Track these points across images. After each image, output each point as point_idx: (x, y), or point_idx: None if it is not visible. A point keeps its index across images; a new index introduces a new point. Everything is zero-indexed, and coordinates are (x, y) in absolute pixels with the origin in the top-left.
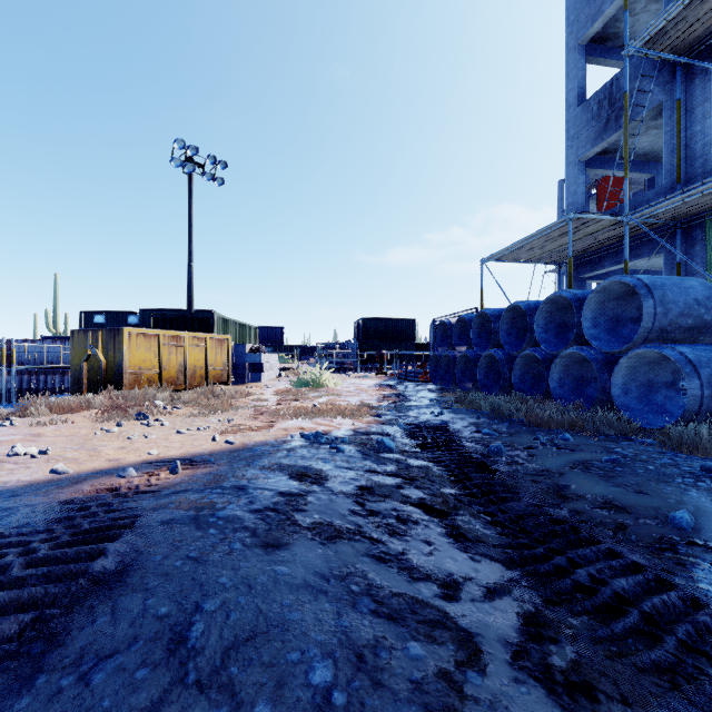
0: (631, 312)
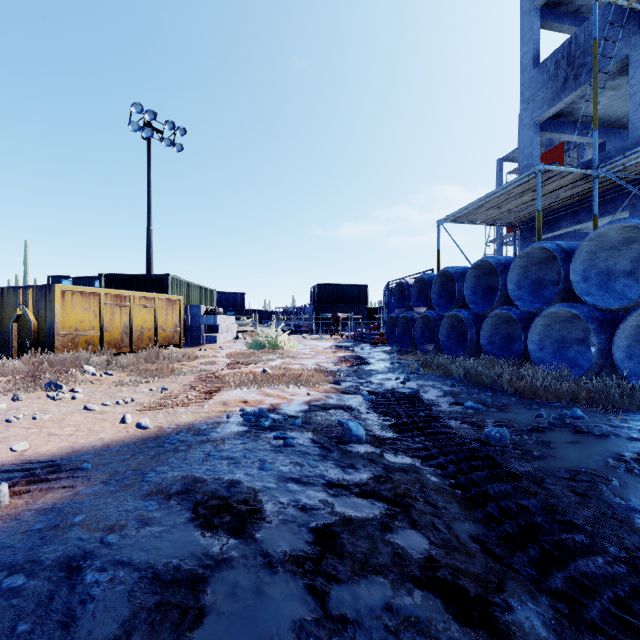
0: (624, 264)
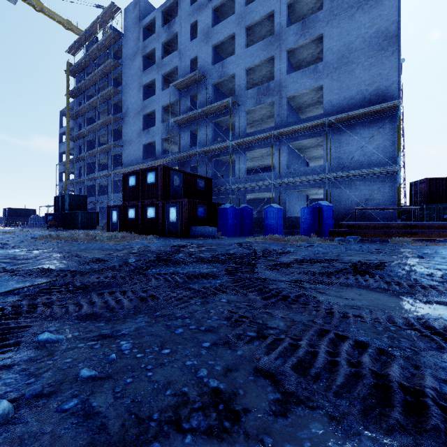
0: None
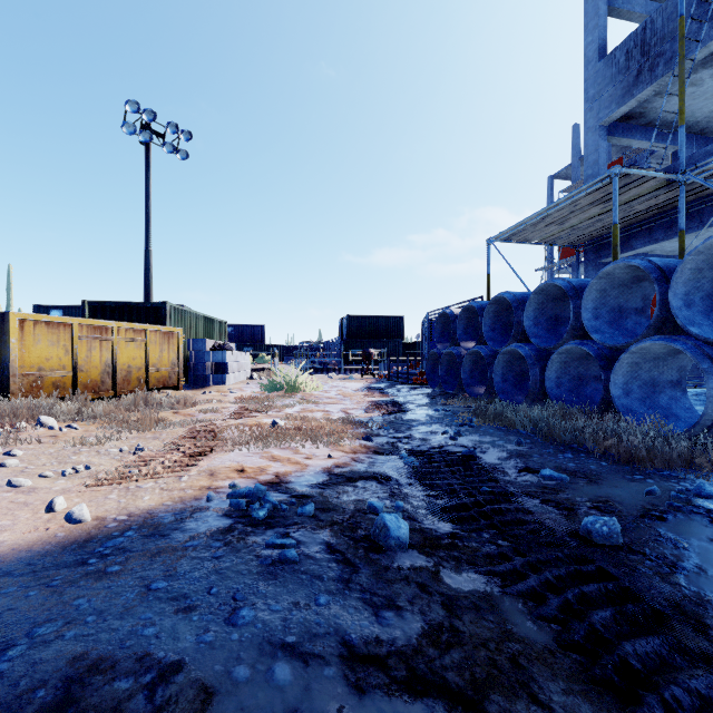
0: None
